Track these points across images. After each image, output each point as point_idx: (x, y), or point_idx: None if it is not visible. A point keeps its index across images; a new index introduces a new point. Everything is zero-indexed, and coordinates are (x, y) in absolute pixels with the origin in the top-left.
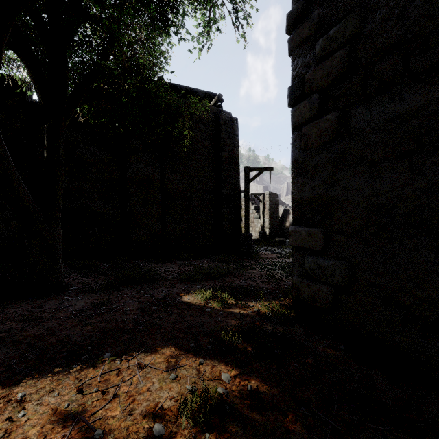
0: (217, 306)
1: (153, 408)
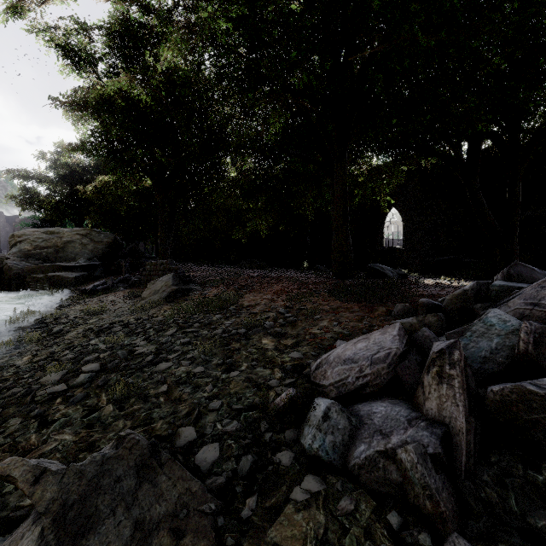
0: None
1: None
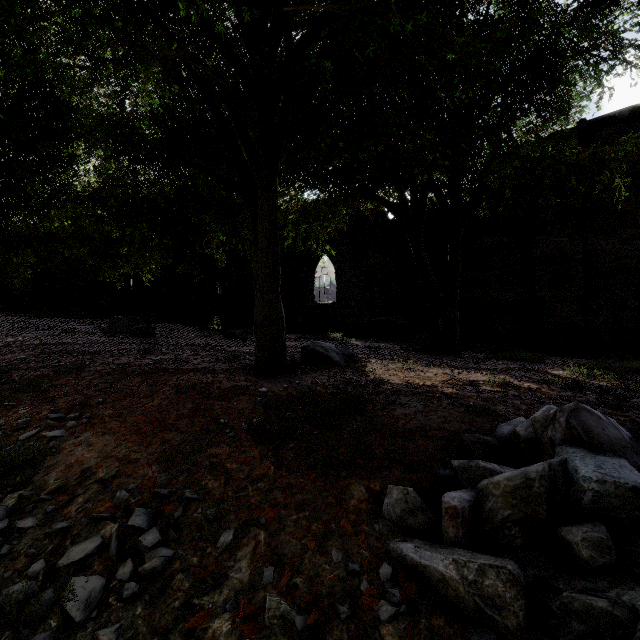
0: (580, 378)
1: (478, 379)
